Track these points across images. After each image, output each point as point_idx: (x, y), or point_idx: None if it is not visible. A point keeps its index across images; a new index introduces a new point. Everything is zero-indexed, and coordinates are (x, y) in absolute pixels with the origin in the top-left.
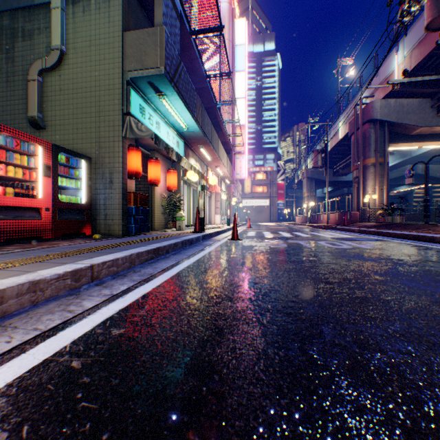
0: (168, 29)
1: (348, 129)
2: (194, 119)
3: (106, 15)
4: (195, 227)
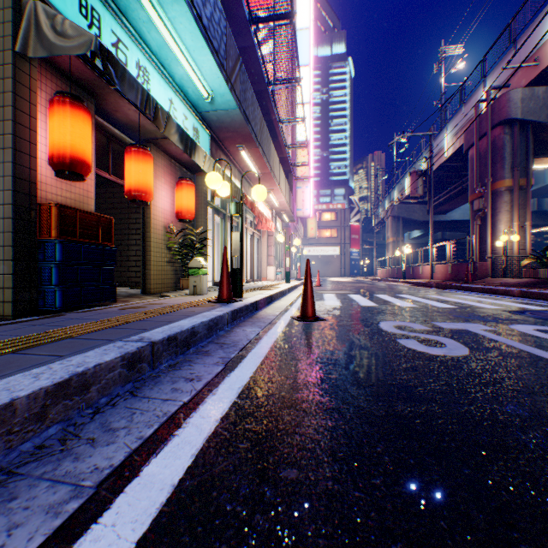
0: None
1: (464, 140)
2: (224, 75)
3: None
4: (220, 289)
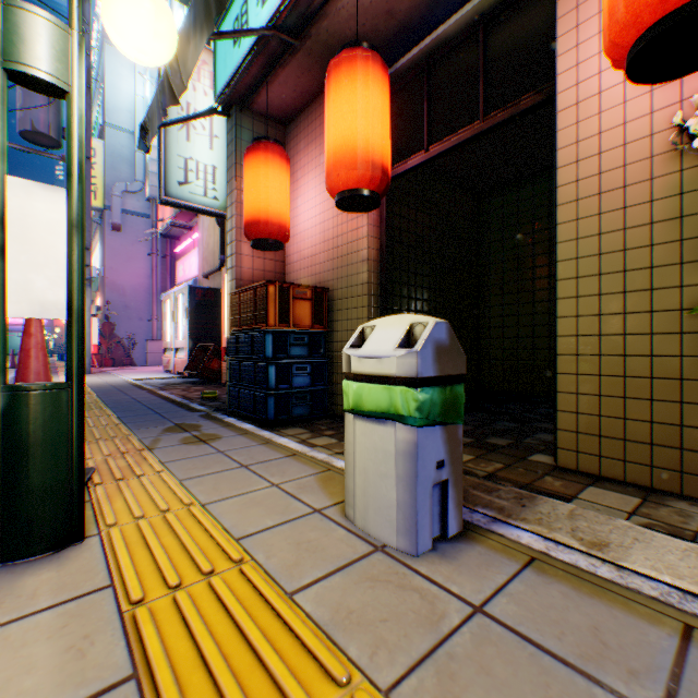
0: None
1: None
2: None
3: None
4: None
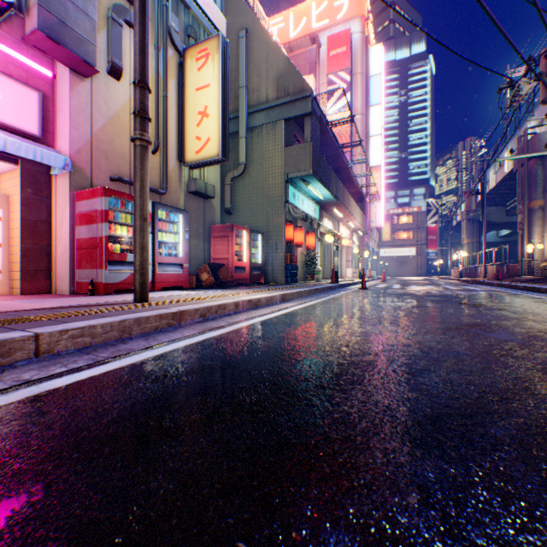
0: (313, 139)
1: (512, 164)
2: (330, 191)
3: (273, 137)
4: (331, 279)
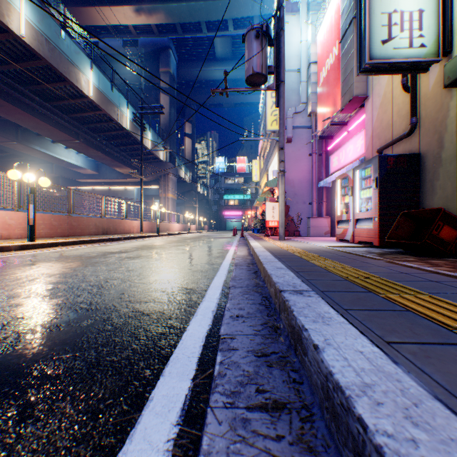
0: None
1: None
2: None
3: None
4: None
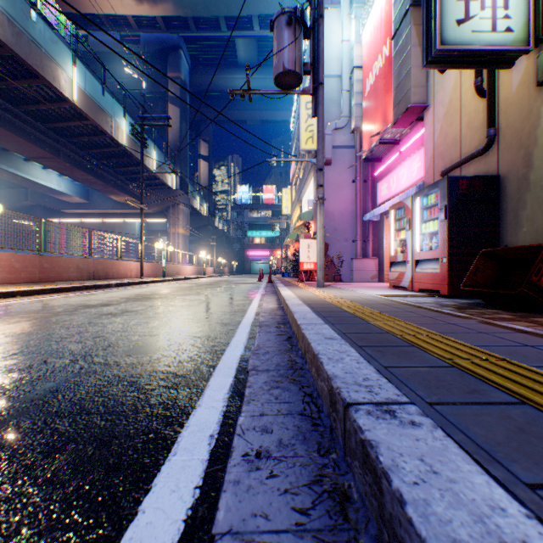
0: None
1: None
2: None
3: None
4: None
